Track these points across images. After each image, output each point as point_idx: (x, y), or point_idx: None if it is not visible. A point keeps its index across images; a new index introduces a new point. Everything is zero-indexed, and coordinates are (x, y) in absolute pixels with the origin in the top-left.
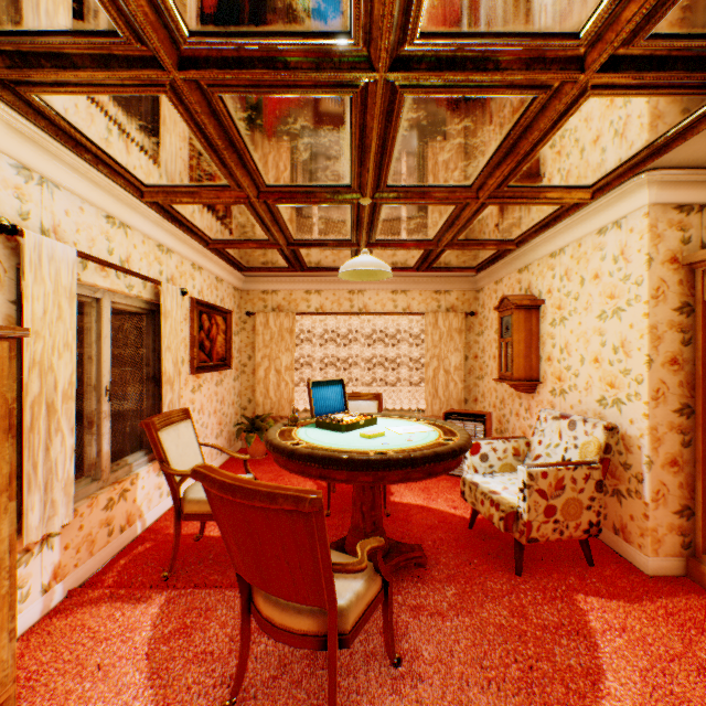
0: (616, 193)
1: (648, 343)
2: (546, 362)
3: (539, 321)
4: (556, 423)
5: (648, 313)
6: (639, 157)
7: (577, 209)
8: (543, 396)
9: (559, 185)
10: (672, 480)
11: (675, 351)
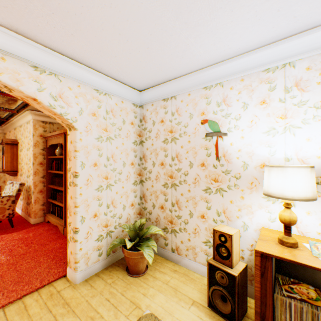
0: (26, 113)
1: (33, 158)
2: (20, 164)
3: (19, 149)
4: (10, 185)
5: (33, 150)
6: (20, 107)
7: (17, 114)
8: (19, 177)
9: (1, 107)
10: (41, 196)
11: (42, 161)
